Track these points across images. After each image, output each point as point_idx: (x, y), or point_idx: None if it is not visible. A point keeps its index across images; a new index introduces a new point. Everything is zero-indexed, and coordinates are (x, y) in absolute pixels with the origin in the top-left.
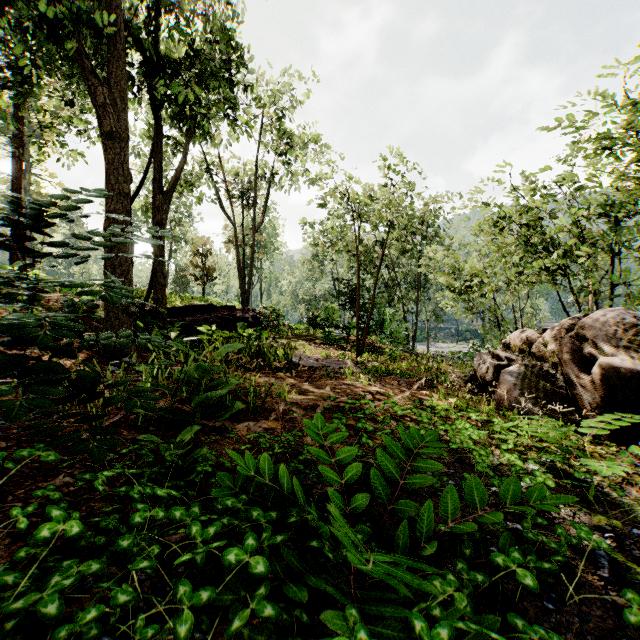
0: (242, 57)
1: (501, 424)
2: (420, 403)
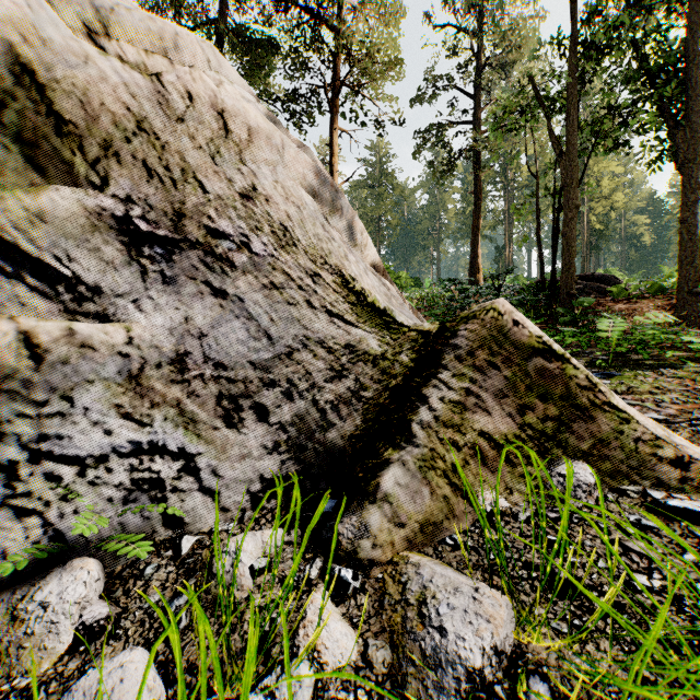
0: None
1: None
2: None
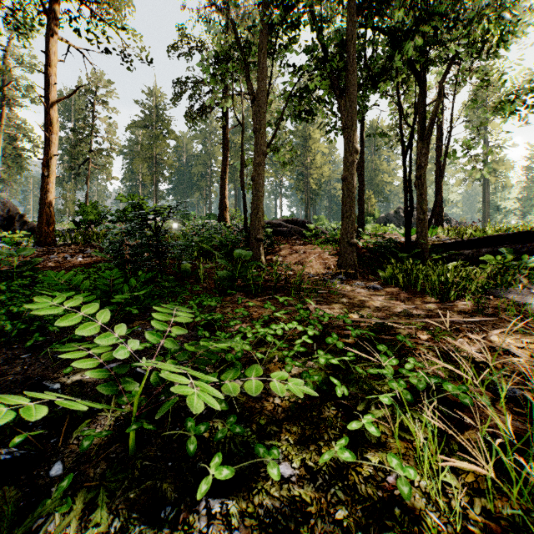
0: None
1: (339, 385)
2: (446, 355)
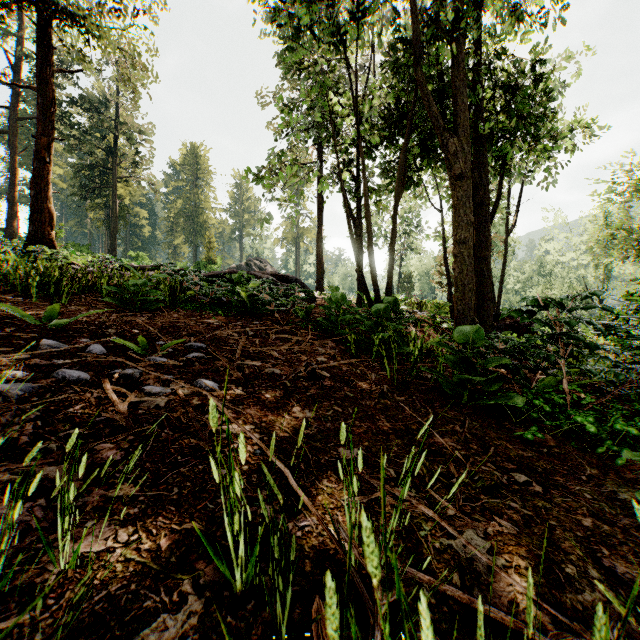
0: (547, 94)
1: None
2: None
